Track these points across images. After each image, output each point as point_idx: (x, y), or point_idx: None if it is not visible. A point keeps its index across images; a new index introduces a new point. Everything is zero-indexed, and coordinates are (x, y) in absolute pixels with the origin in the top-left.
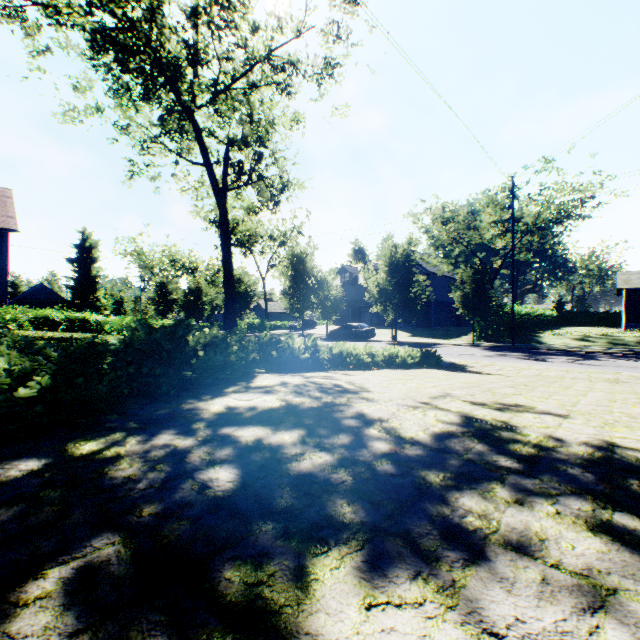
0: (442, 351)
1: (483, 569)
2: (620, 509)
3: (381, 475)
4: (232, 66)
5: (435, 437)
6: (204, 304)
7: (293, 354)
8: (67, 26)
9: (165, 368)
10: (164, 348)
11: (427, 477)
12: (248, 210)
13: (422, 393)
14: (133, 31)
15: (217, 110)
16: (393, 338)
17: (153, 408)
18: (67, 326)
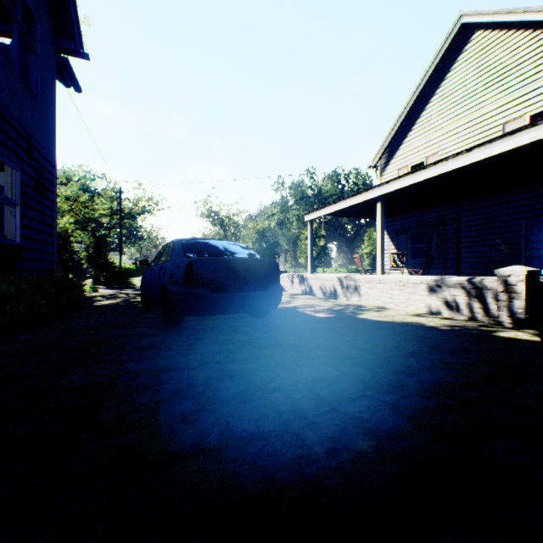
0: None
1: None
2: None
3: None
4: None
5: None
6: None
7: None
8: None
9: None
10: None
11: None
12: None
13: None
14: None
15: None
16: None
17: None
18: None
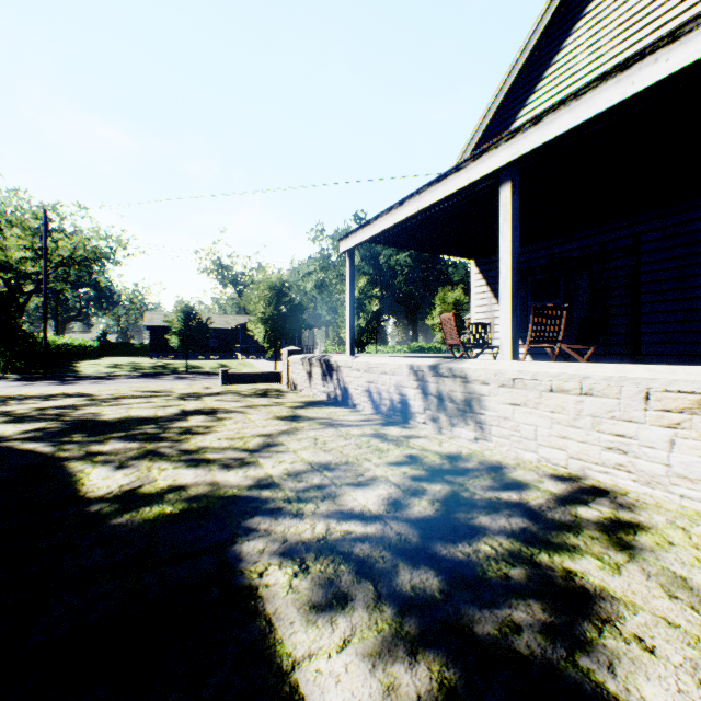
0: None
1: (7, 406)
2: (51, 398)
3: None
4: None
5: None
6: None
7: None
8: None
9: None
10: None
11: None
12: None
13: None
14: None
15: None
16: None
17: None
18: None
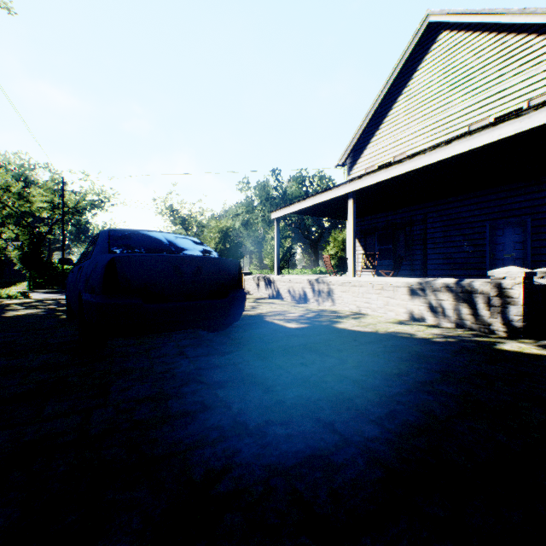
0: None
1: None
2: None
3: None
4: None
5: None
6: None
7: None
8: None
9: None
10: None
11: None
12: None
13: None
14: None
15: None
16: None
17: None
18: None
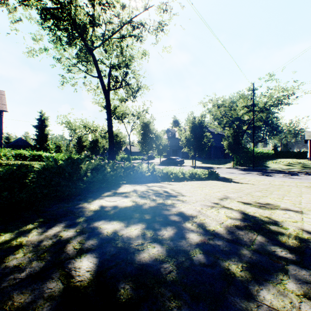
0: (218, 171)
1: None
2: None
3: (197, 265)
4: (112, 26)
5: (228, 230)
6: (99, 147)
7: (142, 173)
8: (28, 6)
9: (66, 183)
10: (66, 171)
11: (230, 267)
12: (120, 100)
13: (213, 196)
14: (62, 9)
15: (105, 50)
16: (193, 164)
17: (57, 207)
18: (31, 158)
